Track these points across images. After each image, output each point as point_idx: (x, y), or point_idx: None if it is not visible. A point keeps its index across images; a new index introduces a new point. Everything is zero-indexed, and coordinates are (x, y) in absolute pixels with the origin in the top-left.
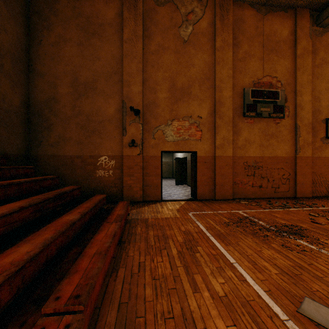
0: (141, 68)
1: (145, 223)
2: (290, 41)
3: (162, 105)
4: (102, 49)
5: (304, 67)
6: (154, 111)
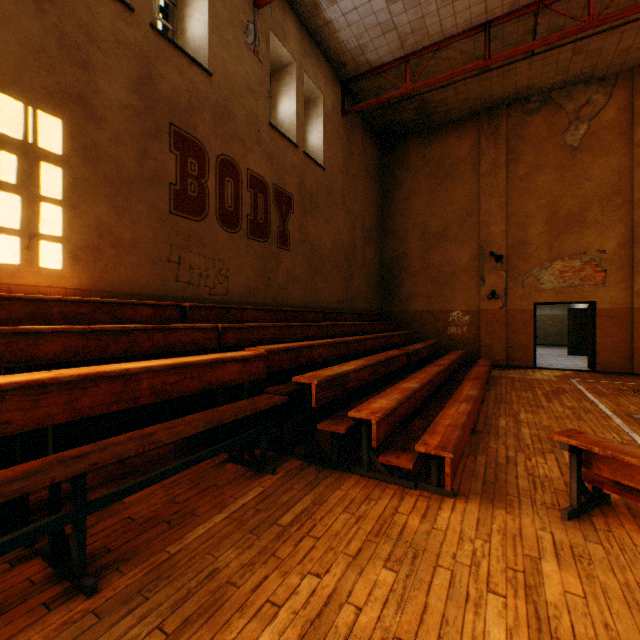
0: (504, 202)
1: (510, 379)
2: None
3: (535, 242)
4: (454, 191)
5: None
6: (523, 253)
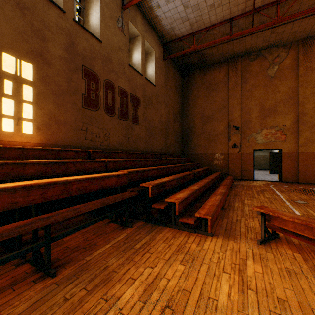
0: (239, 102)
1: (242, 185)
2: None
3: (254, 121)
4: (216, 96)
5: None
6: (248, 126)
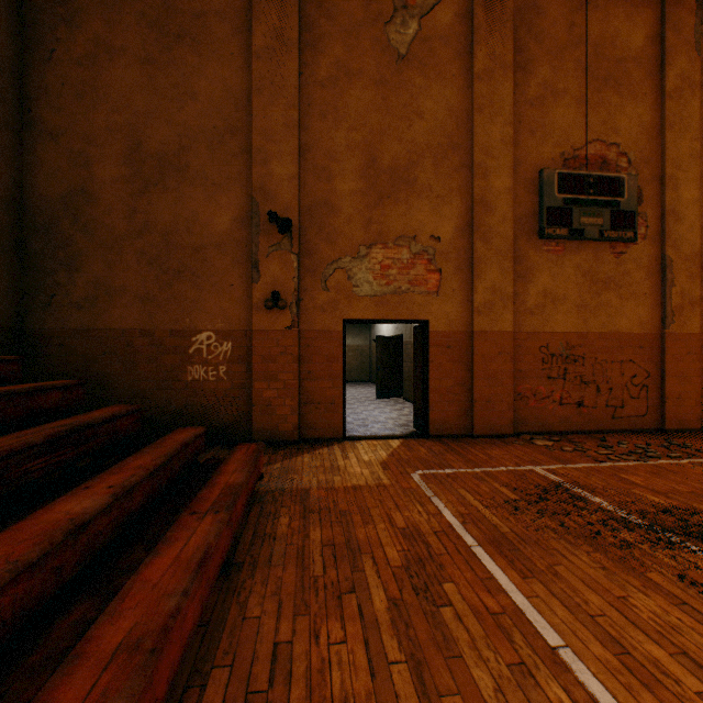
0: (296, 119)
1: (302, 504)
2: (649, 59)
3: (346, 208)
4: (201, 73)
5: (682, 120)
6: (328, 224)
